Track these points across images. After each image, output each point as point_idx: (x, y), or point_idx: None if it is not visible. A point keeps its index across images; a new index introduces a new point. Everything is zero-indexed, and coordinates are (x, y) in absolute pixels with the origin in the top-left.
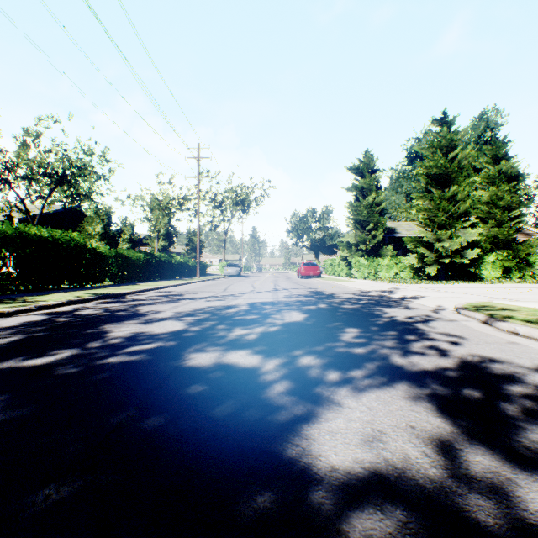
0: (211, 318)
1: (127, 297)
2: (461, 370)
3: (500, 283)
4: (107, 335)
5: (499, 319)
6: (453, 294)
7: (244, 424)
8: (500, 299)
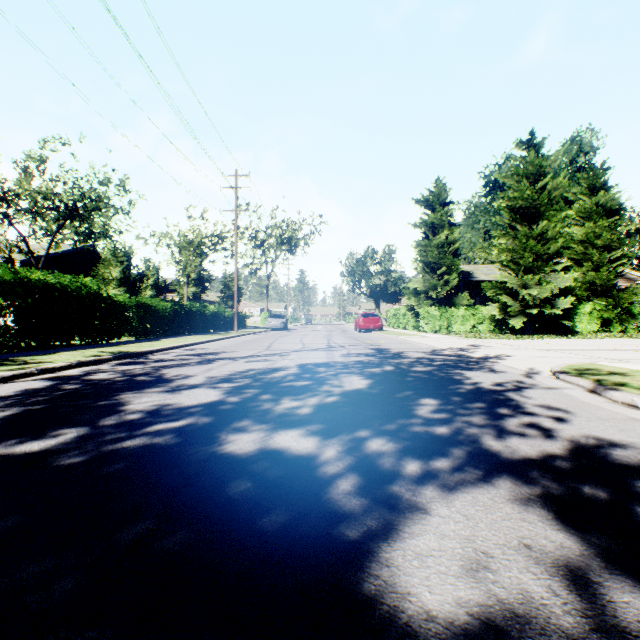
0: (253, 384)
1: (150, 356)
2: (575, 458)
3: (599, 338)
4: (123, 409)
5: (610, 386)
6: (545, 353)
7: (302, 541)
8: (604, 359)
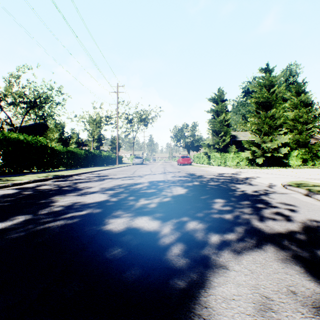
0: (124, 191)
1: (72, 177)
2: (307, 233)
3: (302, 168)
4: (53, 204)
5: (316, 192)
6: (276, 175)
7: (150, 289)
8: (307, 179)
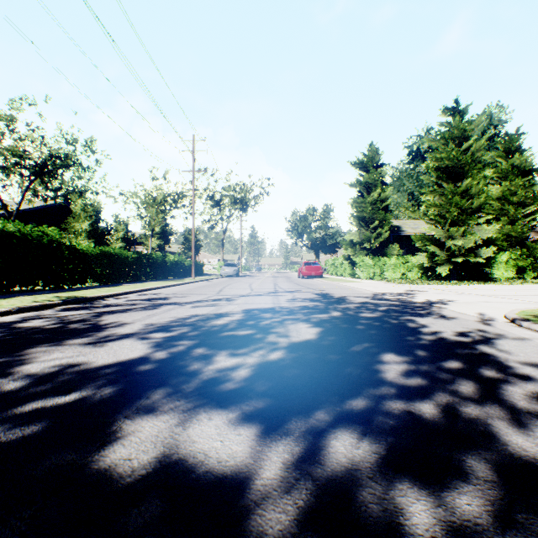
0: (190, 334)
1: (101, 301)
2: None
3: (519, 284)
4: (16, 370)
5: None
6: (483, 298)
7: None
8: None
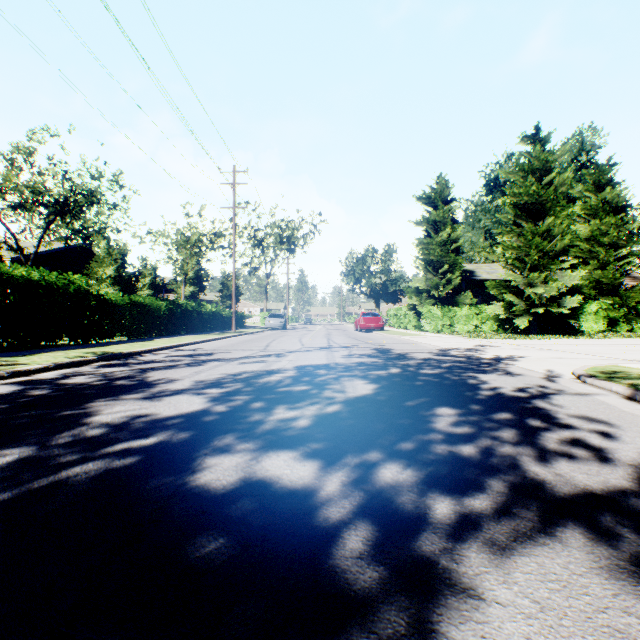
0: (244, 390)
1: (138, 357)
2: None
3: (608, 338)
4: (88, 421)
5: None
6: (559, 354)
7: None
8: (624, 361)
